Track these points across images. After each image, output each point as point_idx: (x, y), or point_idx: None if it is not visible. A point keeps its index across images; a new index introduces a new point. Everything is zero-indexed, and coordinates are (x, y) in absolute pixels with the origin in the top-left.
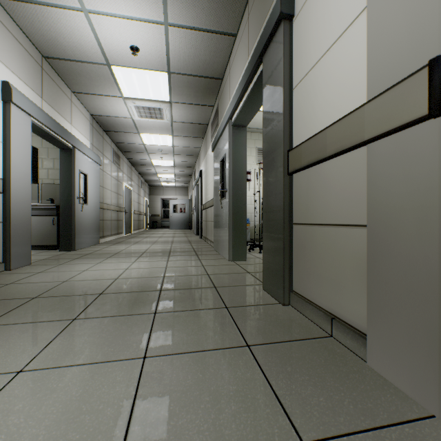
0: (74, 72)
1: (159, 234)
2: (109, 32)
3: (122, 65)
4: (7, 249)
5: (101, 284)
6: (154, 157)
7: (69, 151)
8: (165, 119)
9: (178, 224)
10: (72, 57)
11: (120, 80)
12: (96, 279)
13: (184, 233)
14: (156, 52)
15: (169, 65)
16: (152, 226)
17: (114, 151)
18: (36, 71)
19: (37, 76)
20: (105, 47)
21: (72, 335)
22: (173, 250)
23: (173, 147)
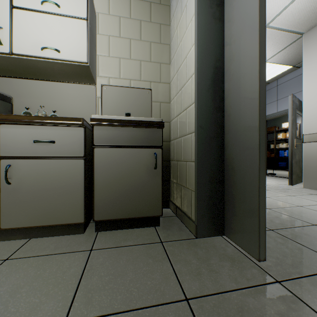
0: None
1: None
2: None
3: None
4: None
5: None
6: None
7: None
8: None
9: None
10: None
11: None
12: None
13: None
14: None
15: None
16: None
17: None
18: None
19: None
20: None
21: None
22: None
23: None
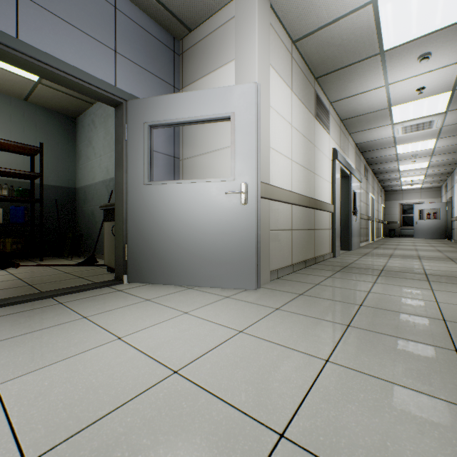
0: (357, 121)
1: (408, 243)
2: (400, 88)
3: (402, 103)
4: (333, 245)
5: (415, 270)
6: (402, 163)
7: (347, 178)
8: (432, 128)
9: (427, 232)
10: (361, 113)
11: (394, 114)
12: (406, 267)
13: (443, 244)
14: (443, 82)
15: (454, 85)
16: (388, 234)
17: (364, 167)
18: (338, 132)
19: (338, 135)
20: (391, 98)
21: (438, 285)
22: (451, 257)
23: (433, 149)
